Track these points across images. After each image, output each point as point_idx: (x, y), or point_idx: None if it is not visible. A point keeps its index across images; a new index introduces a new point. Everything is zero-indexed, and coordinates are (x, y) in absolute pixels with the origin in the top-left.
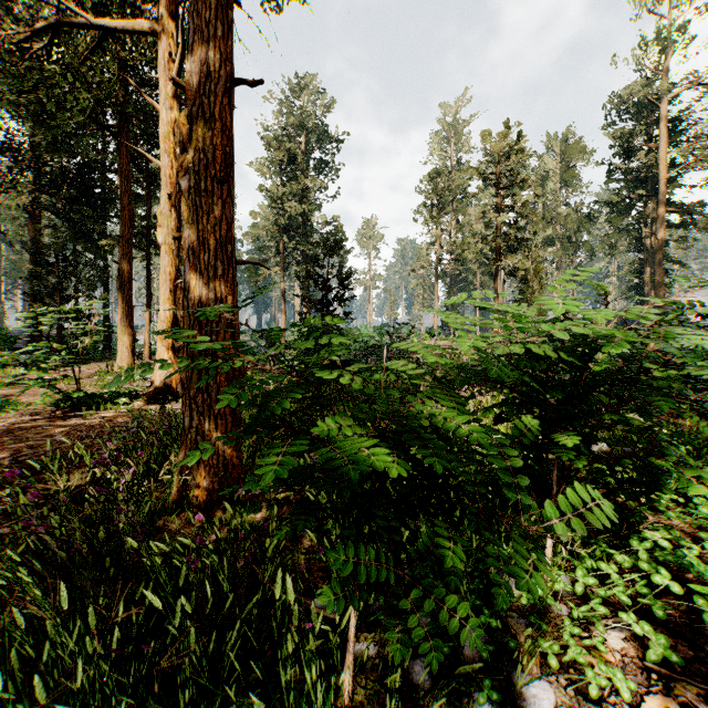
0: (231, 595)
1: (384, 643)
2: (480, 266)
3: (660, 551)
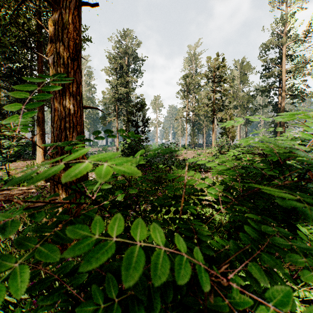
0: None
1: None
2: (205, 117)
3: None
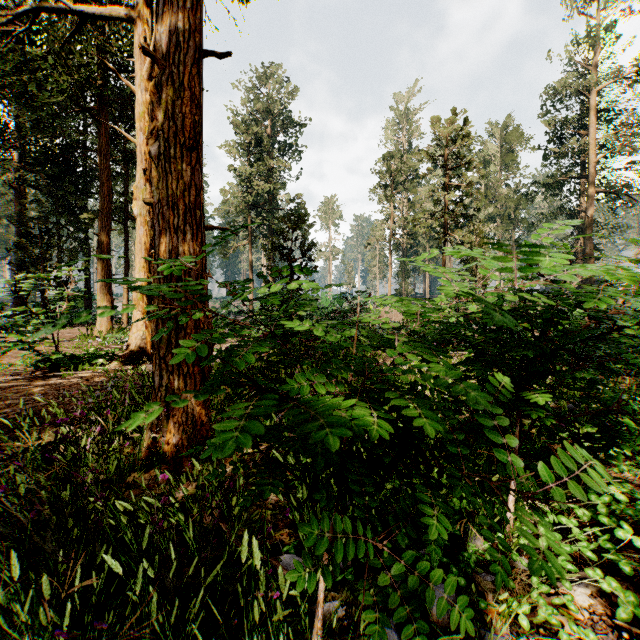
0: (196, 559)
1: (352, 602)
2: (429, 240)
3: (616, 504)
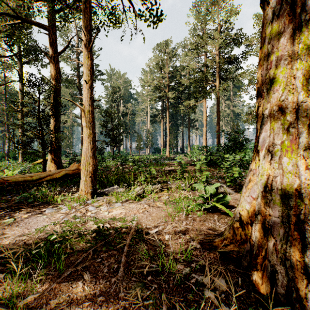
0: None
1: None
2: None
3: None
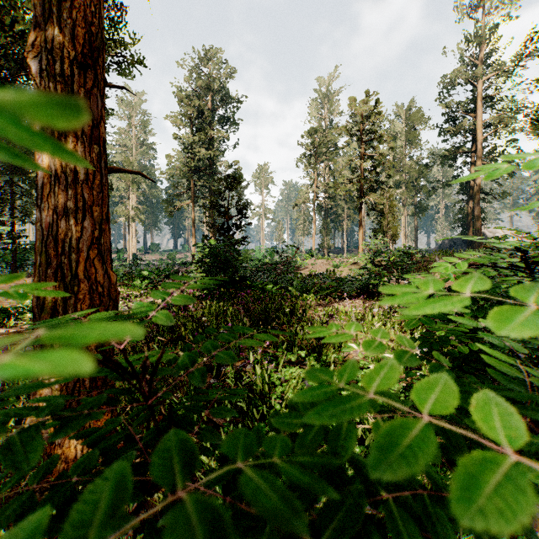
0: None
1: None
2: (347, 202)
3: None
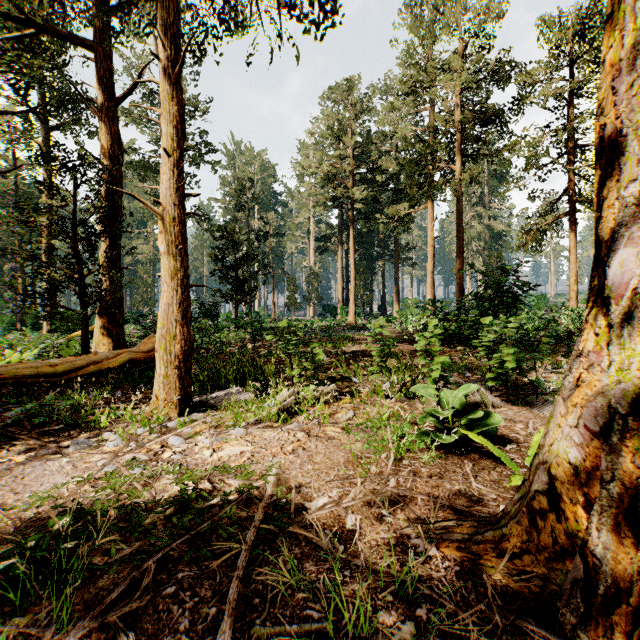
0: None
1: None
2: None
3: None
